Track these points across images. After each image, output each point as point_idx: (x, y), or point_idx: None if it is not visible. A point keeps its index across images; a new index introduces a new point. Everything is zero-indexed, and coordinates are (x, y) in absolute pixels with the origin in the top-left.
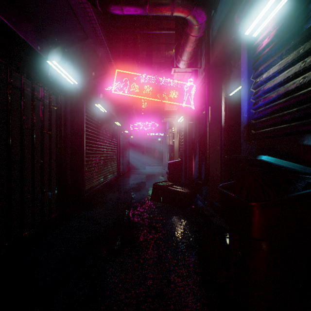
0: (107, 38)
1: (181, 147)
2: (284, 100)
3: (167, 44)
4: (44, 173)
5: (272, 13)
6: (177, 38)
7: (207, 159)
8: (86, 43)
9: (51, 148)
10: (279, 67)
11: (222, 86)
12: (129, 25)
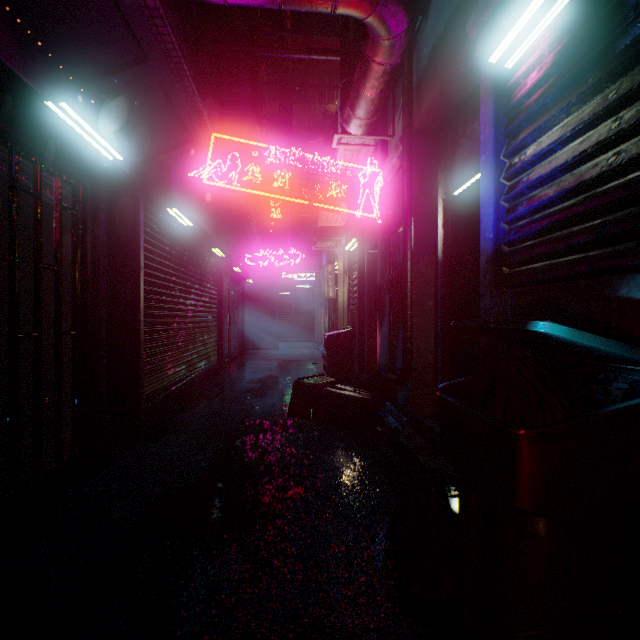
0: (191, 63)
1: (354, 304)
2: (573, 202)
3: (323, 88)
4: (42, 361)
5: (548, 17)
6: (345, 70)
7: (408, 328)
8: (144, 70)
9: (60, 305)
10: (563, 131)
11: (439, 175)
12: (243, 39)
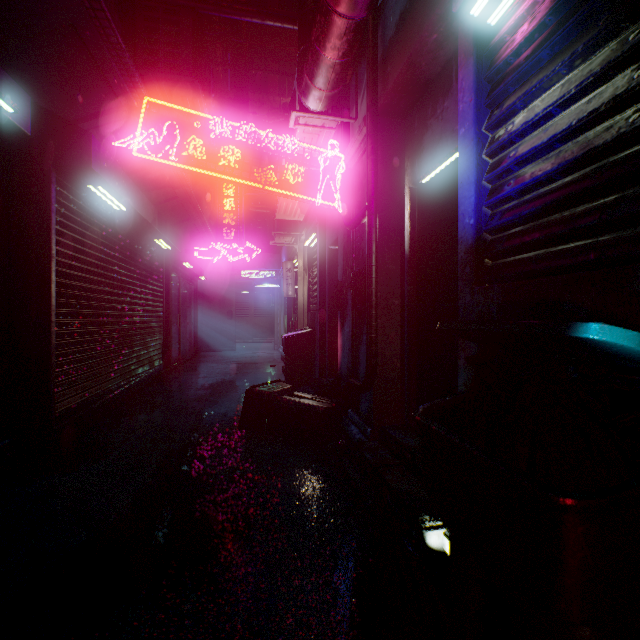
0: (116, 7)
1: (314, 303)
2: (576, 176)
3: (282, 74)
4: None
5: None
6: (303, 35)
7: (373, 329)
8: (47, 2)
9: None
10: (565, 89)
11: (405, 162)
12: None
